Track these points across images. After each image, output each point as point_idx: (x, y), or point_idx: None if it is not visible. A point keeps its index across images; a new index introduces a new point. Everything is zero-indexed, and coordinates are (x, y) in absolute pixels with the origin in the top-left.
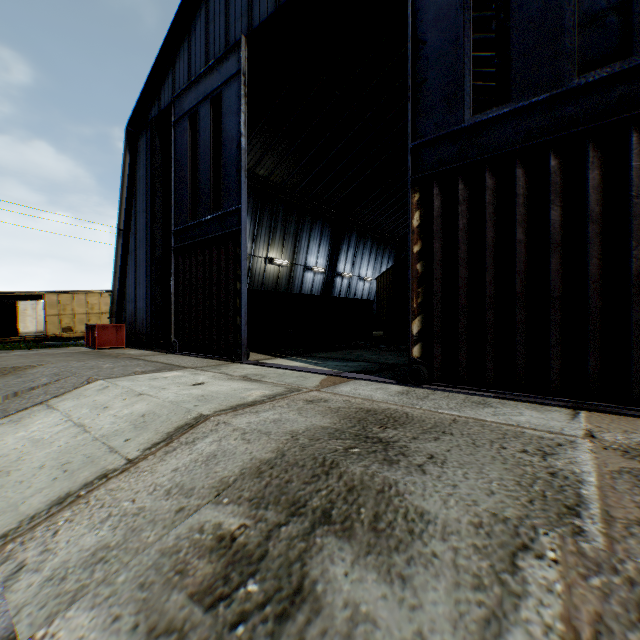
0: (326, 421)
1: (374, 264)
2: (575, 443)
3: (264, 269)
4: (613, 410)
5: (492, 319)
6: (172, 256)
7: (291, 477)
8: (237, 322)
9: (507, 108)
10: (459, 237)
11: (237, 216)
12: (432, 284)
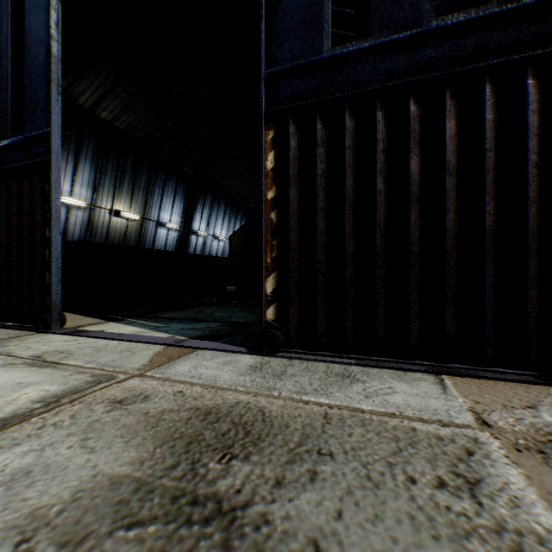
0: (127, 457)
1: (228, 225)
2: (482, 443)
3: (109, 222)
4: (471, 372)
5: (352, 276)
6: None
7: None
8: (47, 279)
9: (368, 43)
10: (318, 183)
11: (47, 143)
12: (288, 236)
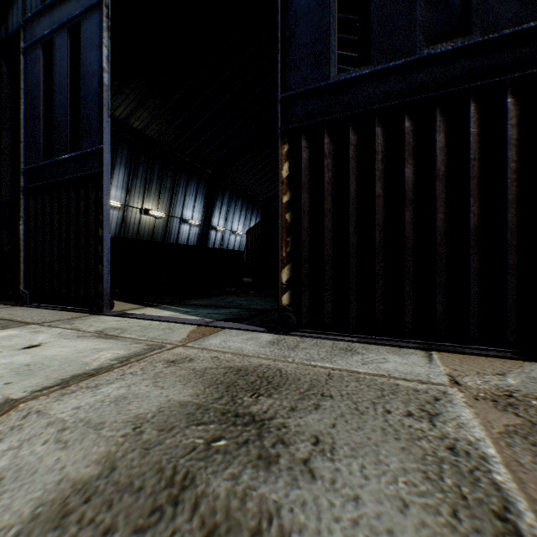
0: (187, 392)
1: (244, 220)
2: (448, 394)
3: (139, 219)
4: (457, 349)
5: (355, 268)
6: (22, 197)
7: (115, 518)
8: (99, 271)
9: (368, 69)
10: (325, 189)
11: (99, 157)
12: (300, 234)
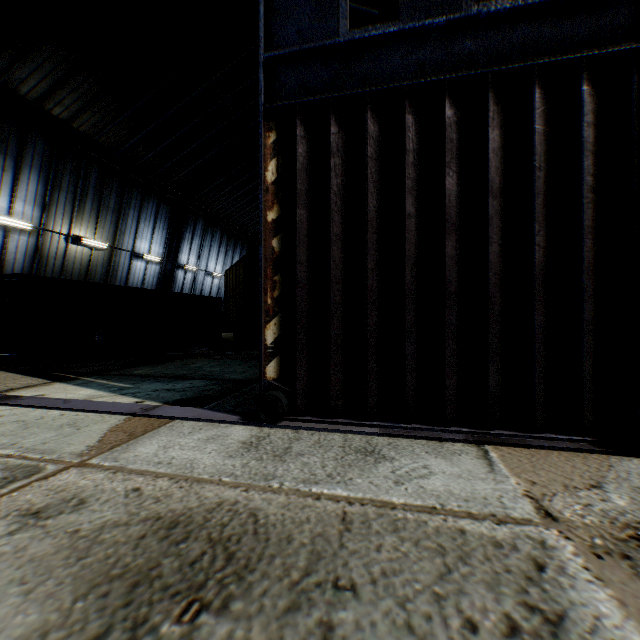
0: (20, 626)
1: (224, 259)
2: (552, 548)
3: (66, 250)
4: (519, 440)
5: (375, 322)
6: None
7: None
8: None
9: (395, 27)
10: (332, 203)
11: None
12: (295, 270)
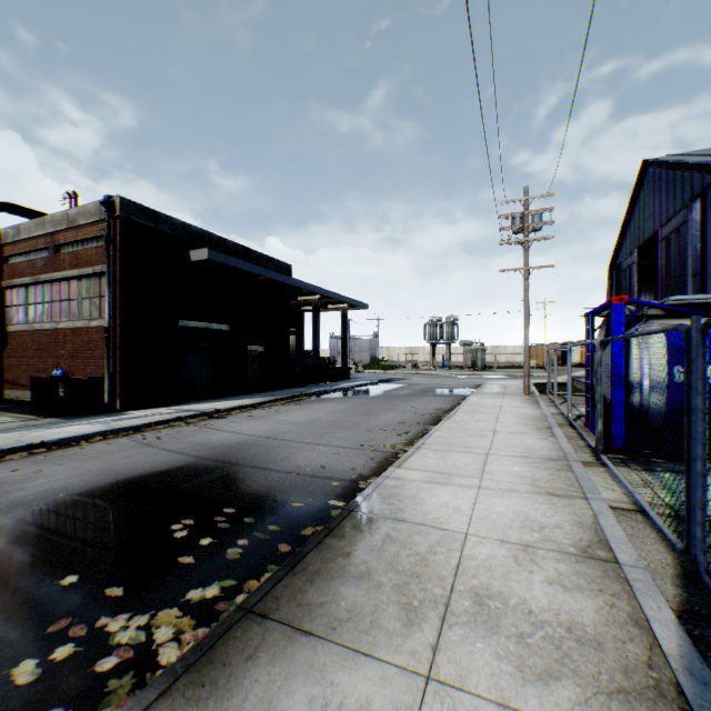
0: None
1: None
2: None
3: None
4: None
5: None
6: None
7: None
8: None
9: None
10: None
11: None
12: None
